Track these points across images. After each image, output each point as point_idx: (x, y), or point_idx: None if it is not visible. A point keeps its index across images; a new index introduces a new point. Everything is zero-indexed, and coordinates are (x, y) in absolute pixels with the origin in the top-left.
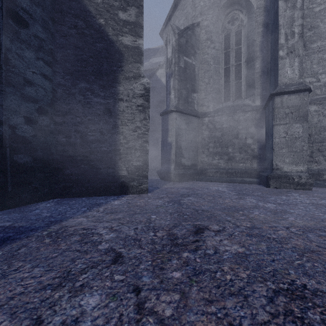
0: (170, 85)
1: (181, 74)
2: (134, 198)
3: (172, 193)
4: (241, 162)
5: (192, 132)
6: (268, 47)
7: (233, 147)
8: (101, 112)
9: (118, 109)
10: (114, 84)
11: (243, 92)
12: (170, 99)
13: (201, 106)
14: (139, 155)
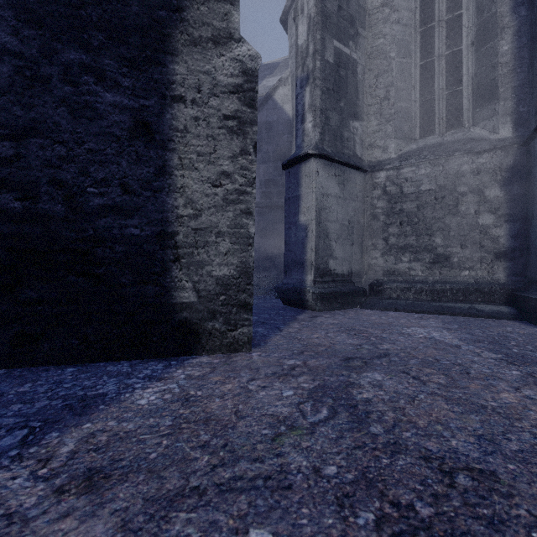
0: (305, 103)
1: (327, 76)
2: (210, 375)
3: (317, 352)
4: (464, 268)
5: (351, 203)
6: (532, 1)
7: (444, 234)
8: (123, 131)
9: (171, 125)
10: (161, 56)
11: (466, 114)
12: (305, 132)
13: (369, 149)
14: (228, 248)
